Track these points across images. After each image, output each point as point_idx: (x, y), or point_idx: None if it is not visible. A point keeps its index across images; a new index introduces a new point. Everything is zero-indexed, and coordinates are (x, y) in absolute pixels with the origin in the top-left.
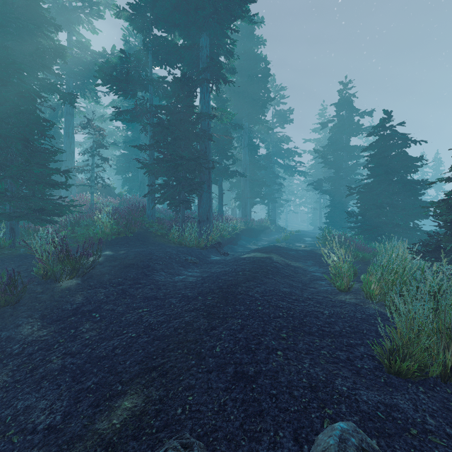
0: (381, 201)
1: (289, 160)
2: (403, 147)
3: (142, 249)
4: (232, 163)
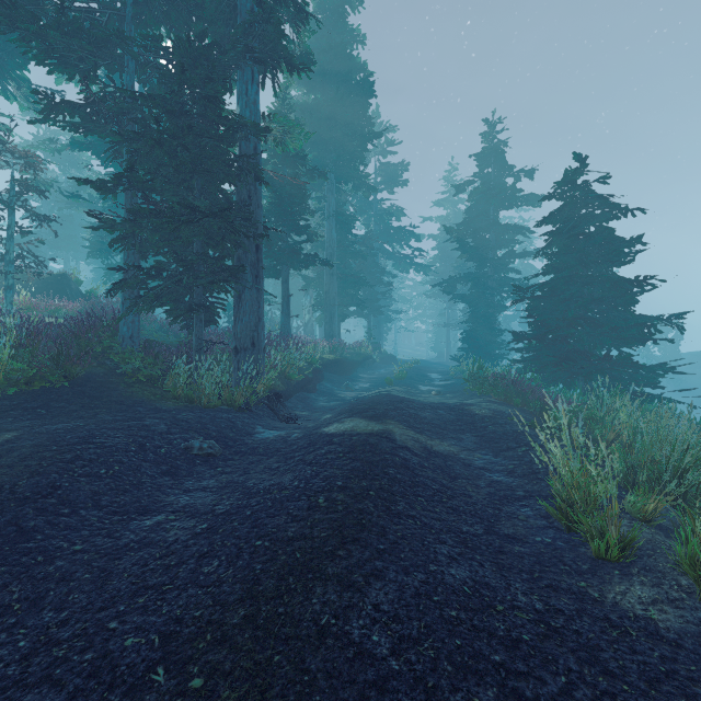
0: (573, 314)
1: (402, 247)
2: (608, 220)
3: (73, 424)
4: (307, 239)
